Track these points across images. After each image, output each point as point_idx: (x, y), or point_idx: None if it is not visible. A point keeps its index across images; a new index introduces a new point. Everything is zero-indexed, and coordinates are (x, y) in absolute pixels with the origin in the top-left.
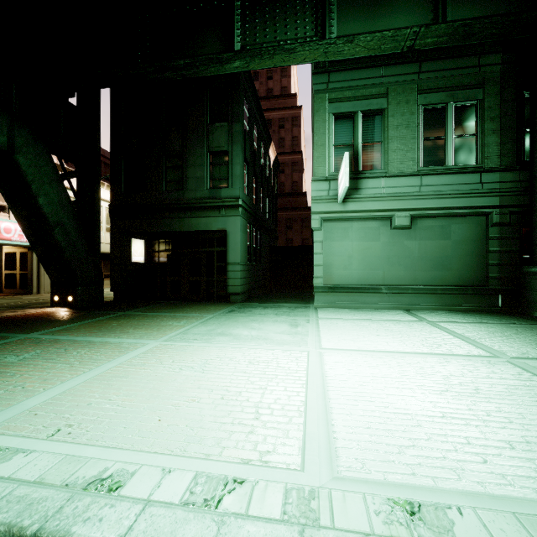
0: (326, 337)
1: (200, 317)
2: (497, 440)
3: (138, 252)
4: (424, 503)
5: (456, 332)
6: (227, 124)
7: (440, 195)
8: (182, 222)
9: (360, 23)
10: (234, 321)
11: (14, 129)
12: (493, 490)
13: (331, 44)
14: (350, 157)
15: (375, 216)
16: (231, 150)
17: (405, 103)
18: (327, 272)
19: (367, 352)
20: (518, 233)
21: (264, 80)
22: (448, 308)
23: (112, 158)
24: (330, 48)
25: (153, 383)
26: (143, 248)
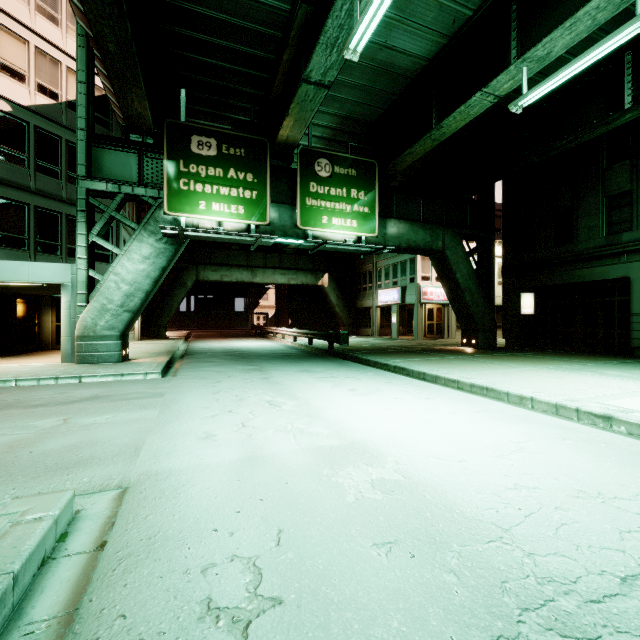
0: None
1: (580, 362)
2: None
3: (527, 305)
4: (628, 410)
5: None
6: (630, 161)
7: None
8: (572, 274)
9: None
10: (615, 368)
11: (445, 235)
12: None
13: None
14: None
15: None
16: (635, 188)
17: None
18: None
19: None
20: None
21: None
22: None
23: (504, 227)
24: None
25: (526, 377)
26: (532, 301)
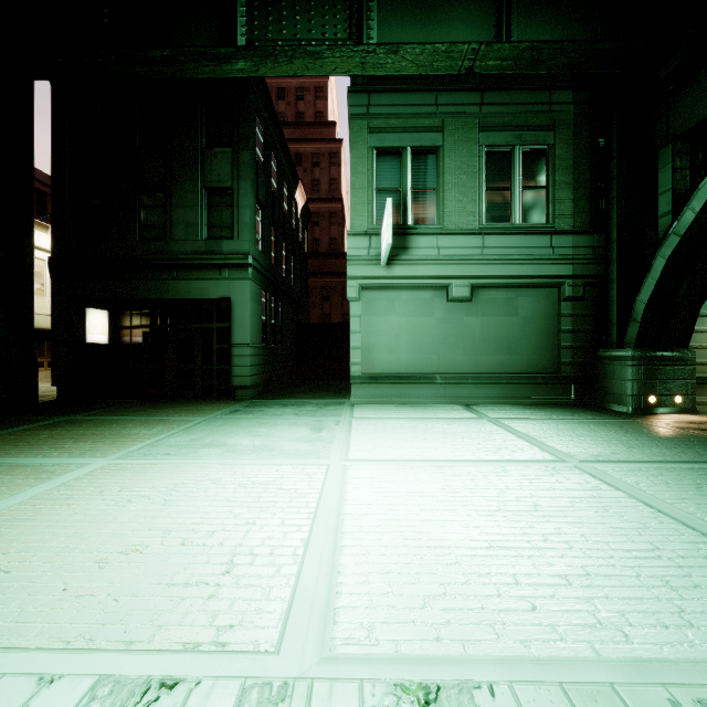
0: (358, 444)
1: (184, 421)
2: (551, 574)
3: (98, 329)
4: (446, 685)
5: (521, 432)
6: (232, 151)
7: (505, 260)
8: (165, 286)
9: (407, 29)
10: (234, 426)
11: None
12: (539, 651)
13: (369, 52)
14: (396, 206)
15: (428, 285)
16: (237, 187)
17: (465, 141)
18: (368, 356)
19: (408, 463)
20: (593, 310)
21: (293, 101)
22: (515, 401)
23: (55, 187)
24: (368, 57)
25: (76, 527)
26: (106, 323)
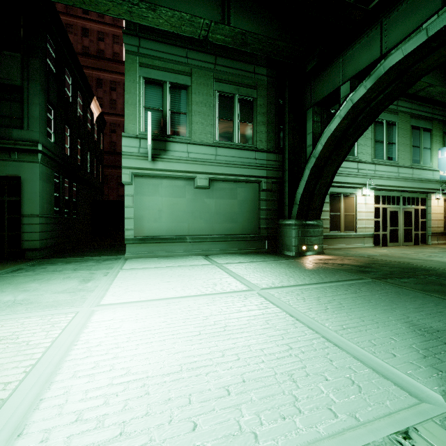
0: (114, 291)
1: None
2: (218, 387)
3: None
4: None
5: (233, 271)
6: (21, 56)
7: (229, 164)
8: None
9: None
10: (6, 284)
11: None
12: None
13: (134, 4)
14: (159, 120)
15: (181, 176)
16: (26, 87)
17: (205, 86)
18: (139, 224)
19: (147, 302)
20: (277, 197)
21: (95, 40)
22: (235, 252)
23: None
24: (134, 8)
25: None
26: None
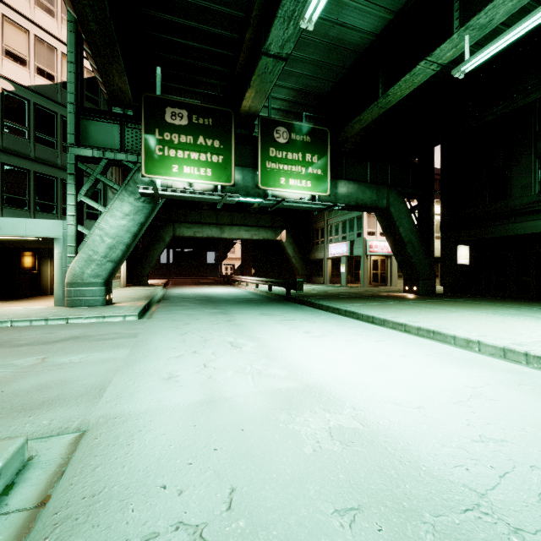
0: None
1: (516, 307)
2: None
3: (463, 256)
4: None
5: None
6: None
7: None
8: (505, 228)
9: None
10: None
11: (389, 194)
12: None
13: None
14: None
15: None
16: None
17: None
18: None
19: None
20: None
21: None
22: None
23: (442, 187)
24: None
25: (468, 321)
26: (467, 253)
